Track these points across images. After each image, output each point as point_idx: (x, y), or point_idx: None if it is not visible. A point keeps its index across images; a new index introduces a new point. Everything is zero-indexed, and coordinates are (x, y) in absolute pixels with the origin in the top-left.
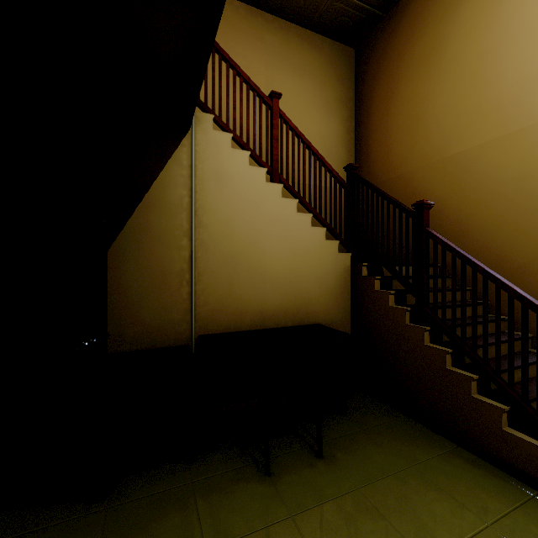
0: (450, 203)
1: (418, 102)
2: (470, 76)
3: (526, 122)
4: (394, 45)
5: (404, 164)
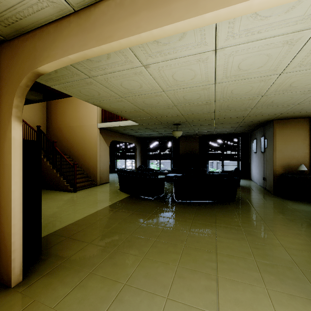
0: (71, 138)
1: (64, 108)
2: (75, 108)
3: (83, 124)
4: None
5: (61, 124)
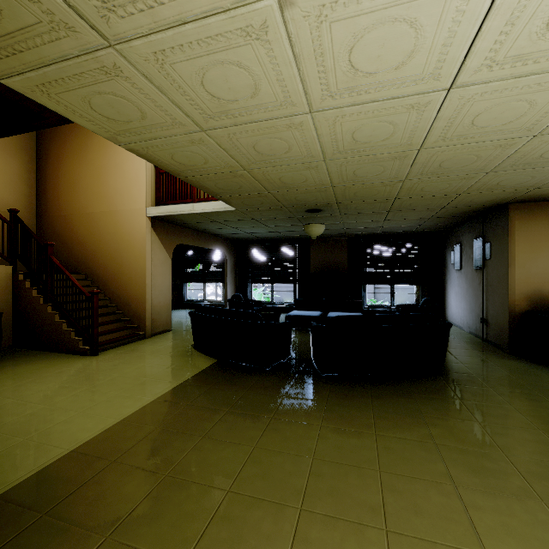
0: (90, 239)
1: (75, 174)
2: (98, 175)
3: (116, 209)
4: (63, 130)
5: (68, 209)
